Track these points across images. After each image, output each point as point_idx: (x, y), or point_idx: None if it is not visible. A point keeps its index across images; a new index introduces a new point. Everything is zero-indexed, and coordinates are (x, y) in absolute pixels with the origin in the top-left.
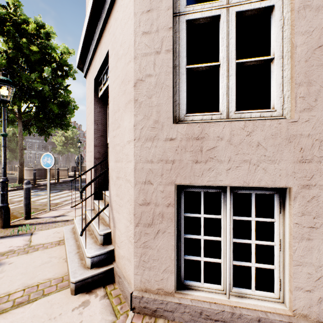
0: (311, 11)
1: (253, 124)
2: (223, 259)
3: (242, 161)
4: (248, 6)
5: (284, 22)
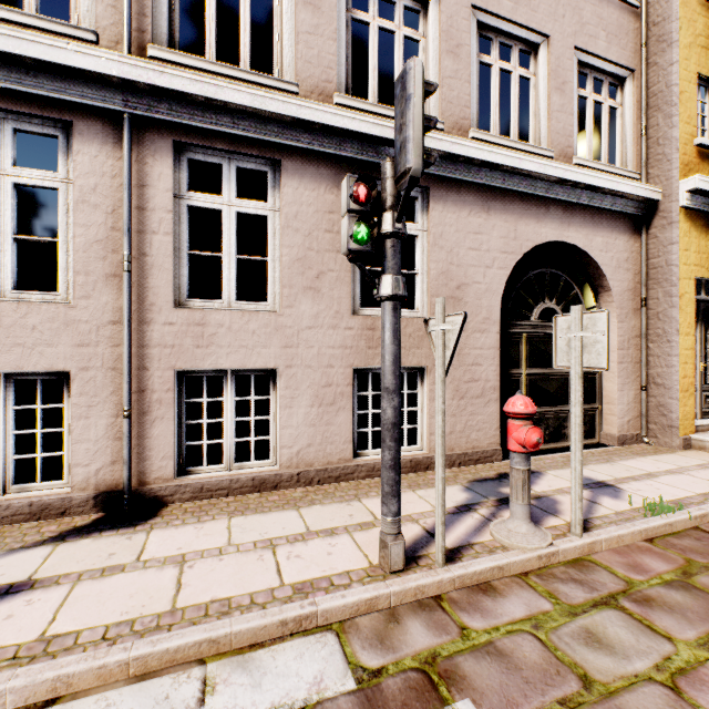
0: (90, 207)
1: (28, 306)
2: (0, 455)
3: (15, 344)
4: (29, 181)
5: (70, 208)
